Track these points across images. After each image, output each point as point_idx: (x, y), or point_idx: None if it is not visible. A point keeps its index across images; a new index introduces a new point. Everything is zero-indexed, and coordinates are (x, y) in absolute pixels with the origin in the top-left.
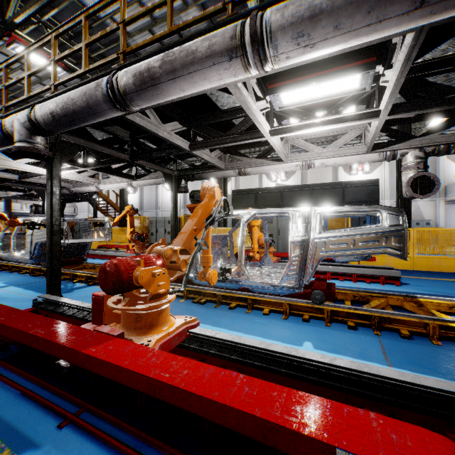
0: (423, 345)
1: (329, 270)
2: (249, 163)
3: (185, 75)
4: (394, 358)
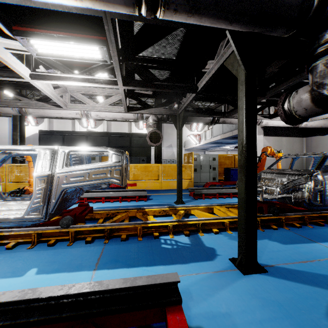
0: (131, 243)
1: (103, 195)
2: (29, 103)
3: None
4: (104, 261)
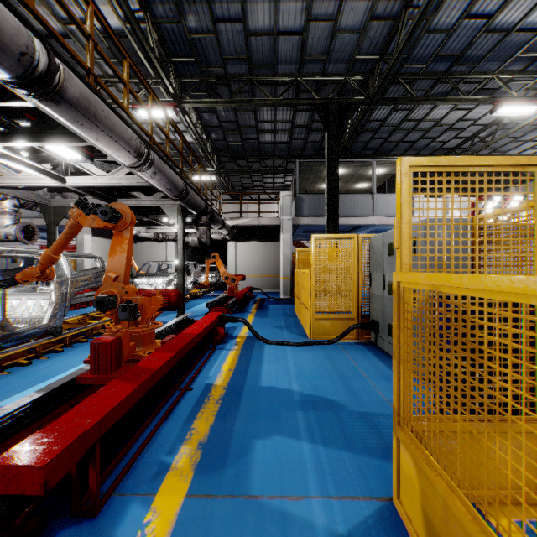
0: None
1: None
2: None
3: (114, 140)
4: None
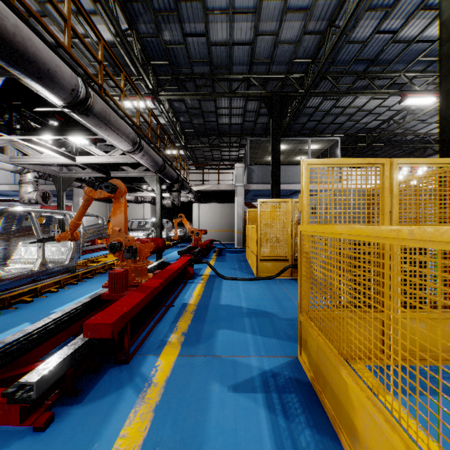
0: None
1: None
2: None
3: (119, 135)
4: None
